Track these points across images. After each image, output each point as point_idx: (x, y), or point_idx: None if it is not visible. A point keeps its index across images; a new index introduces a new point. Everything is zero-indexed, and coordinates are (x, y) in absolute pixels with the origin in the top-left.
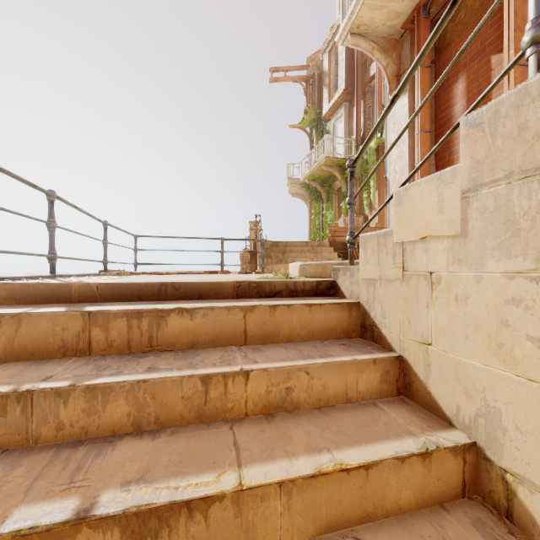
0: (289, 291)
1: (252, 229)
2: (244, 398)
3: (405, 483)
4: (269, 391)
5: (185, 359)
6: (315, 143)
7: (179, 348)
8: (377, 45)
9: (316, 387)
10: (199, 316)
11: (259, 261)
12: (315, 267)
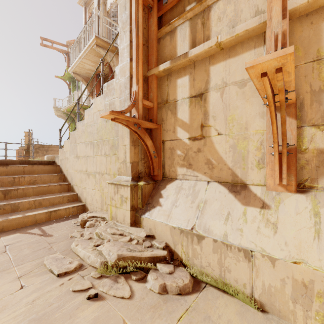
0: (39, 163)
1: (27, 136)
2: (24, 182)
3: (56, 189)
4: (30, 180)
5: (6, 176)
6: (72, 90)
7: (2, 176)
8: (84, 79)
9: (43, 180)
10: (9, 168)
11: (31, 155)
12: (52, 157)
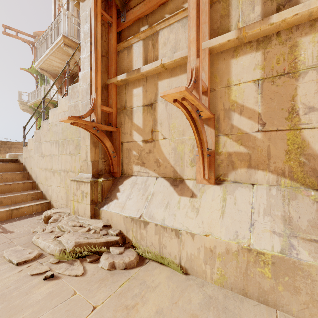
0: (1, 161)
1: None
2: None
3: (19, 187)
4: None
5: None
6: (39, 84)
7: None
8: (52, 76)
9: (4, 178)
10: None
11: None
12: (15, 155)
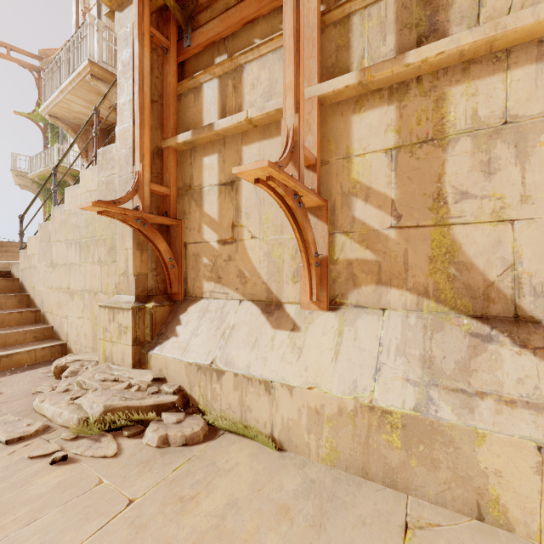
0: None
1: None
2: None
3: (12, 319)
4: None
5: None
6: (50, 141)
7: None
8: (71, 128)
9: None
10: None
11: None
12: (4, 264)
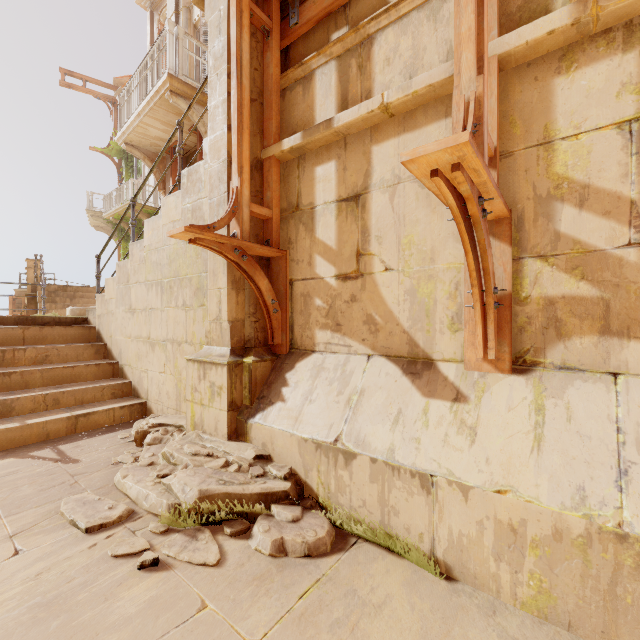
0: (56, 322)
1: (31, 269)
2: (24, 359)
3: (89, 372)
4: (37, 356)
5: None
6: (124, 177)
7: None
8: (148, 157)
9: (62, 355)
10: None
11: (40, 306)
12: (81, 310)
